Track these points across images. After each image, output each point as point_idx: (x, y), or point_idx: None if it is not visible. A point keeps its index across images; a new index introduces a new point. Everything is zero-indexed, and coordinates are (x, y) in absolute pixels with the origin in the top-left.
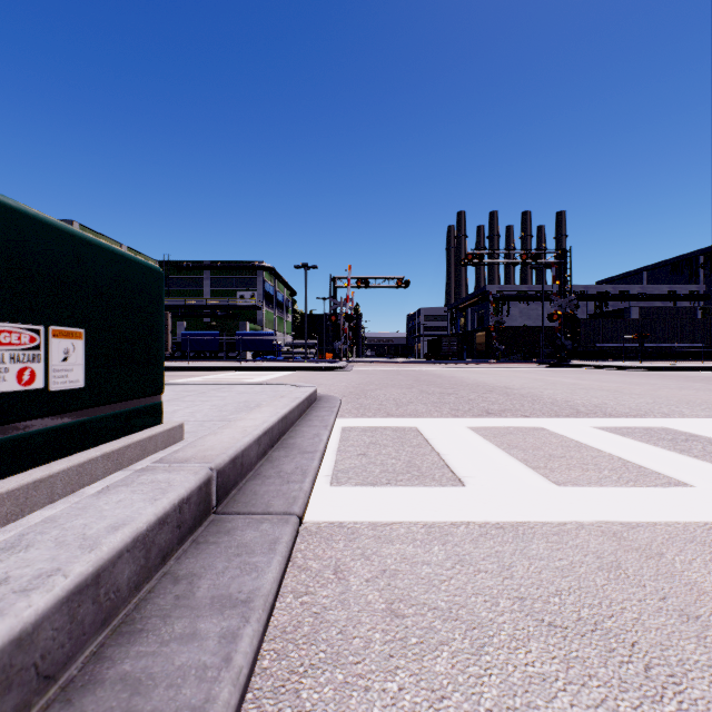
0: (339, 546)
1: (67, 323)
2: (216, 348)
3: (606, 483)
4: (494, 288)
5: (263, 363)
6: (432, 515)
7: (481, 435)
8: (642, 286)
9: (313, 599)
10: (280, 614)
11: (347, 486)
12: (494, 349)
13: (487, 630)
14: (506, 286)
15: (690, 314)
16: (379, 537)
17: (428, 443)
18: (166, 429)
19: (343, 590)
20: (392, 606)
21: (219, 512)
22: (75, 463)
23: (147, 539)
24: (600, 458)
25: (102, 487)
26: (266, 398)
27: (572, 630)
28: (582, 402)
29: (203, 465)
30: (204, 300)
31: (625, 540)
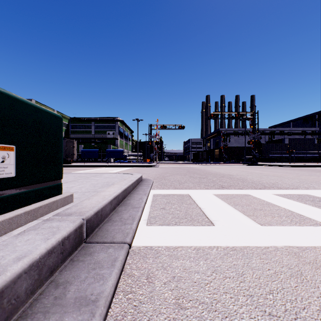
0: (150, 261)
1: (4, 142)
2: (97, 157)
3: (285, 224)
4: (223, 129)
5: (118, 163)
6: (198, 242)
7: (220, 198)
8: (290, 128)
9: (134, 296)
10: (115, 307)
11: (155, 226)
12: (223, 157)
13: (234, 318)
14: (228, 128)
15: (312, 141)
16: (171, 256)
17: (195, 202)
18: (63, 197)
19: (151, 290)
20: (178, 301)
21: (87, 241)
22: (6, 217)
23: (39, 263)
24: (279, 210)
25: (21, 231)
26: (117, 180)
27: (283, 318)
28: (266, 182)
29: (79, 217)
30: (91, 135)
31: (301, 257)
